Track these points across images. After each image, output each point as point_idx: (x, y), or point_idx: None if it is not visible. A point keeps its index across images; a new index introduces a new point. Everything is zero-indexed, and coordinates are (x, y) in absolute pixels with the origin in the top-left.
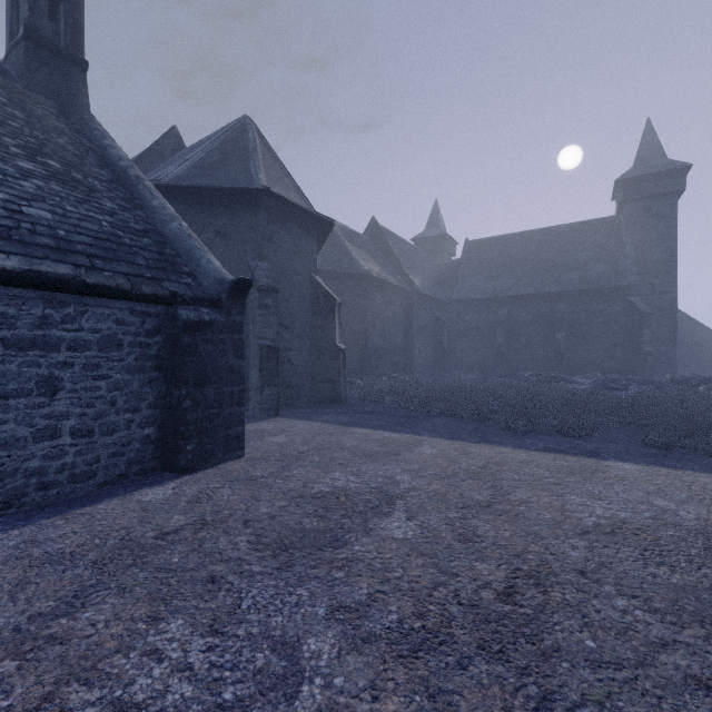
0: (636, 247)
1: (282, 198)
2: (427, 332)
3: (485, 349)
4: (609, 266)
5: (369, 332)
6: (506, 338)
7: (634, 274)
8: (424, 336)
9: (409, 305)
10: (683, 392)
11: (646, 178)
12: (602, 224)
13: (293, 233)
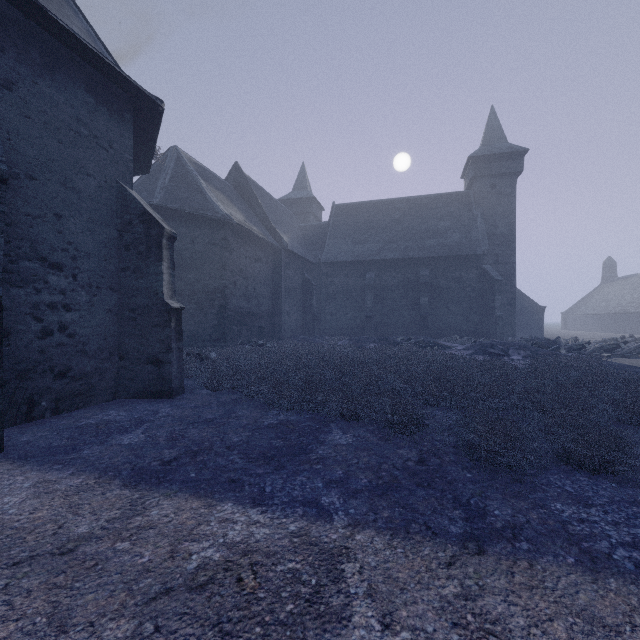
0: (485, 220)
1: (30, 2)
2: (296, 294)
3: (354, 313)
4: (464, 235)
5: (230, 290)
6: (374, 302)
7: (486, 243)
8: (293, 298)
9: (278, 263)
10: (573, 358)
11: (493, 158)
12: (455, 197)
13: (74, 96)
